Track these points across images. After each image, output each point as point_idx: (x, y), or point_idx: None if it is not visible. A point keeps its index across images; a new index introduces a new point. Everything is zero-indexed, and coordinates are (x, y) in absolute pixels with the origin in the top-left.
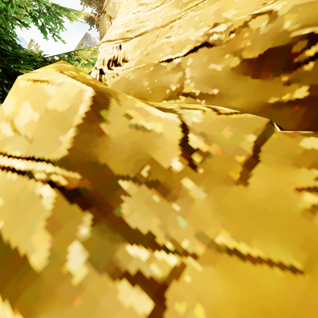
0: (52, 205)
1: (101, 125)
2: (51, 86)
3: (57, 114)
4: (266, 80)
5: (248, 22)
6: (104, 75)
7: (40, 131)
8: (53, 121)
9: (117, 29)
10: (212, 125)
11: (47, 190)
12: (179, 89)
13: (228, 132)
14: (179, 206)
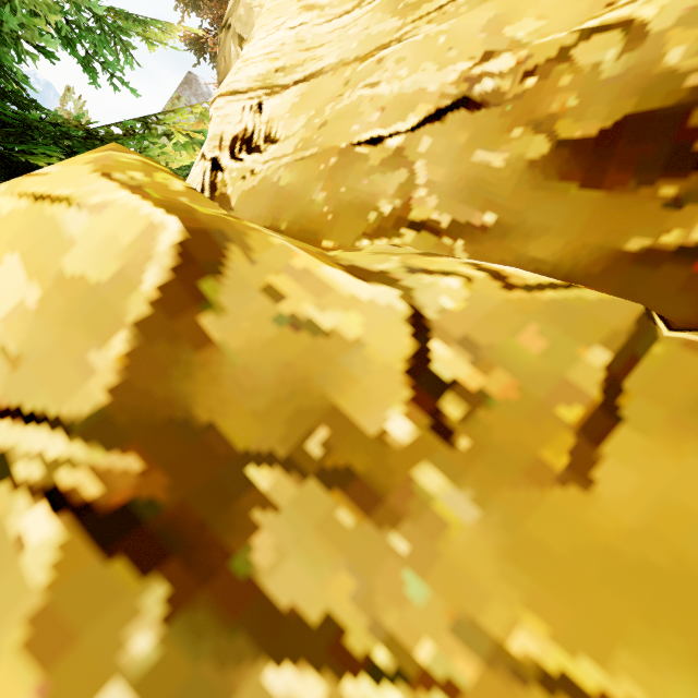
0: (50, 573)
1: (202, 320)
2: (77, 212)
3: (87, 290)
4: (618, 194)
5: (571, 48)
6: (221, 172)
7: (42, 337)
8: (76, 310)
9: (252, 65)
10: (493, 320)
11: (41, 522)
12: (399, 212)
13: (536, 340)
14: (407, 541)
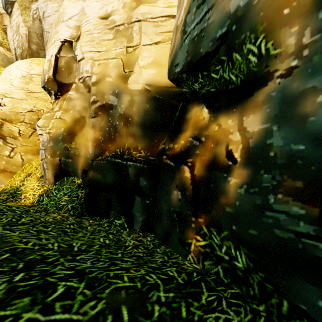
0: None
1: (2, 128)
2: None
3: None
4: None
5: (41, 110)
6: None
7: None
8: None
9: (0, 90)
10: (25, 130)
11: None
12: (23, 121)
13: (27, 131)
14: (18, 141)
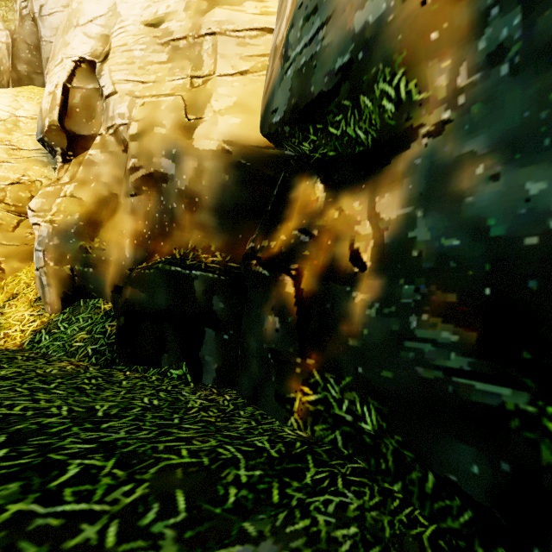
0: None
1: None
2: None
3: None
4: None
5: (36, 181)
6: None
7: None
8: None
9: None
10: (6, 217)
11: None
12: (2, 200)
13: (11, 219)
14: None
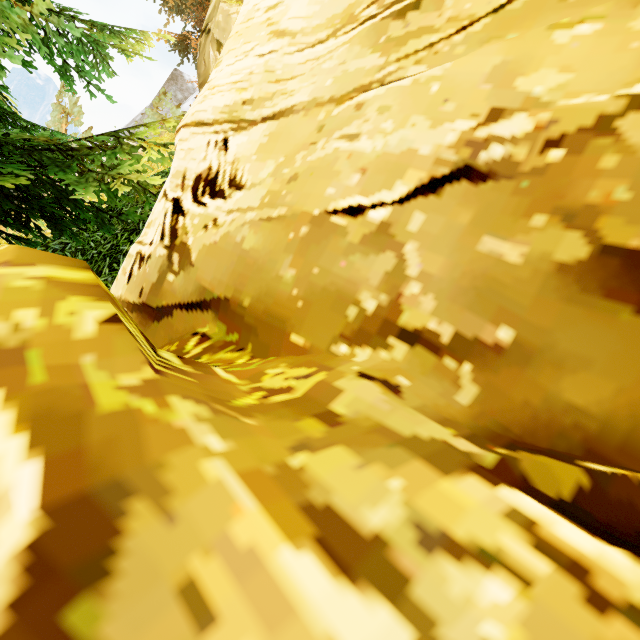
0: None
1: None
2: None
3: None
4: None
5: (615, 118)
6: (182, 217)
7: None
8: None
9: (218, 94)
10: None
11: None
12: (386, 312)
13: None
14: None
